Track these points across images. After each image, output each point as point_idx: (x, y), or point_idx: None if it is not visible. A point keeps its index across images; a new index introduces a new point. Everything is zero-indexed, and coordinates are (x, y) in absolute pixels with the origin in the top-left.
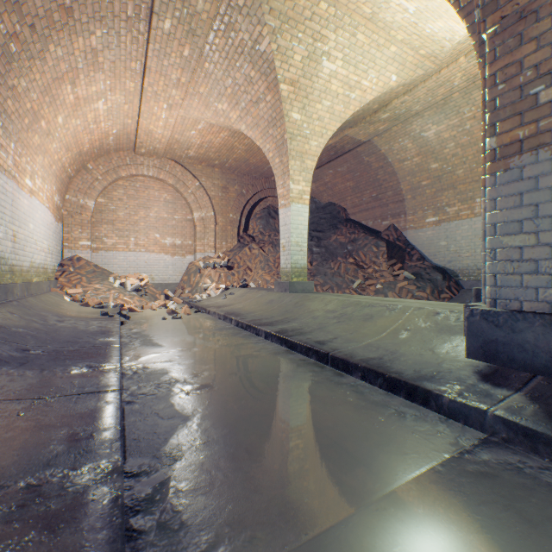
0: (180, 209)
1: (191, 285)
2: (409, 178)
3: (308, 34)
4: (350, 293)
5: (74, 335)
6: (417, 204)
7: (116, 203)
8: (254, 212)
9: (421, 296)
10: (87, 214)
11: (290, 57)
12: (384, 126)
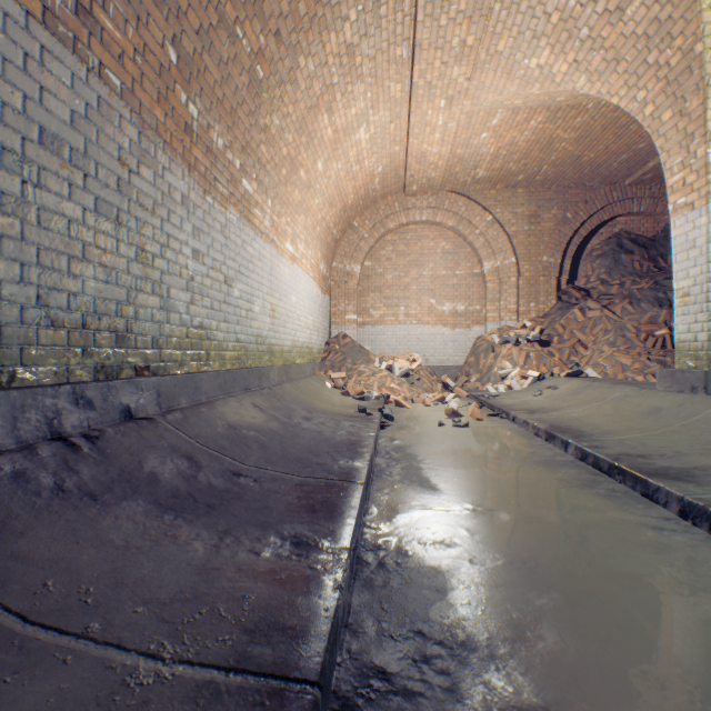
0: (463, 260)
1: (478, 369)
2: None
3: None
4: None
5: (311, 446)
6: None
7: (382, 264)
8: (587, 248)
9: None
10: (353, 282)
11: None
12: None
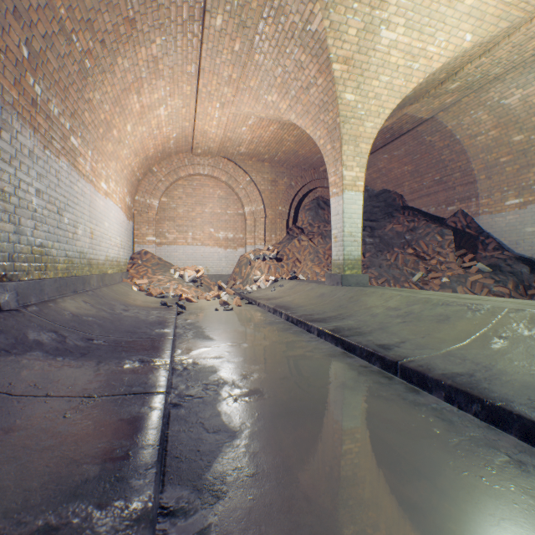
0: (232, 204)
1: (242, 276)
2: (482, 156)
3: (364, 3)
4: (410, 287)
5: (135, 324)
6: (494, 185)
7: (176, 201)
8: (303, 204)
9: (501, 291)
10: (152, 212)
11: (343, 32)
12: (452, 98)
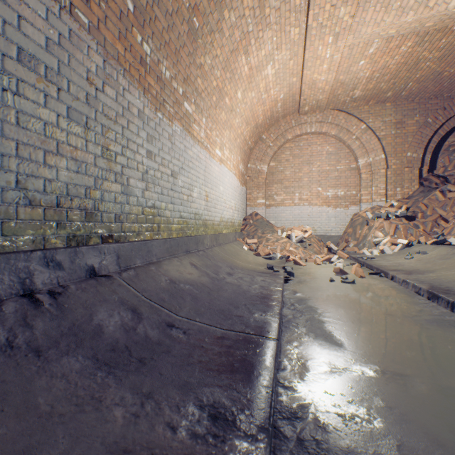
0: (342, 158)
1: (355, 238)
2: None
3: None
4: None
5: (232, 298)
6: None
7: (283, 164)
8: (445, 144)
9: None
10: (262, 177)
11: None
12: None
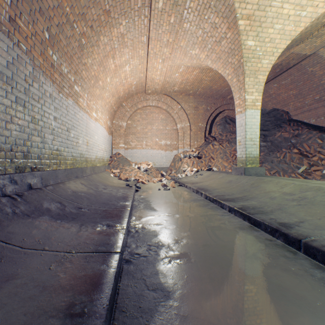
0: (169, 123)
1: (175, 168)
2: None
3: None
4: (295, 177)
5: (108, 198)
6: None
7: (136, 123)
8: (215, 121)
9: None
10: (122, 130)
11: None
12: None
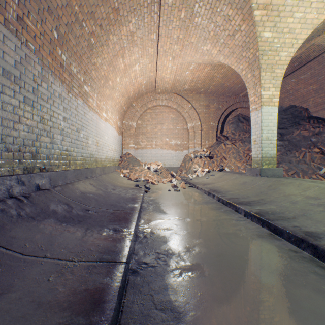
0: (179, 122)
1: (185, 168)
2: None
3: None
4: (317, 178)
5: (117, 200)
6: None
7: (146, 122)
8: (227, 120)
9: None
10: (132, 130)
11: None
12: None
